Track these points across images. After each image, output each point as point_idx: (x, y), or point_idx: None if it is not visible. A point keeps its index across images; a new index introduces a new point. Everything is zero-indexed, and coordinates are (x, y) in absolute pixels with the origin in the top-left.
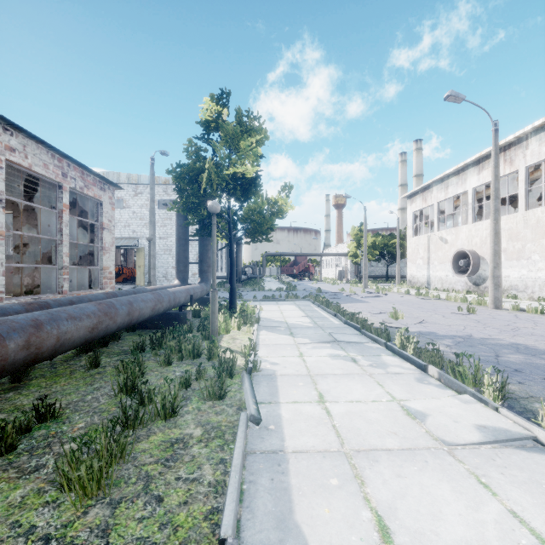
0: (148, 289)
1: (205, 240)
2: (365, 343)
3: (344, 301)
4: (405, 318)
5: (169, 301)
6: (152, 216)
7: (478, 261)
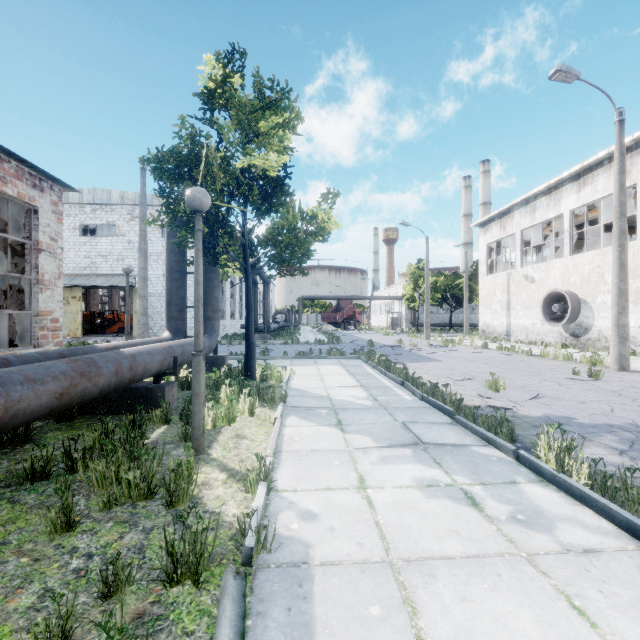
0: (99, 349)
1: (210, 272)
2: (472, 446)
3: (407, 359)
4: (507, 387)
5: (115, 373)
6: (143, 242)
7: (578, 306)
